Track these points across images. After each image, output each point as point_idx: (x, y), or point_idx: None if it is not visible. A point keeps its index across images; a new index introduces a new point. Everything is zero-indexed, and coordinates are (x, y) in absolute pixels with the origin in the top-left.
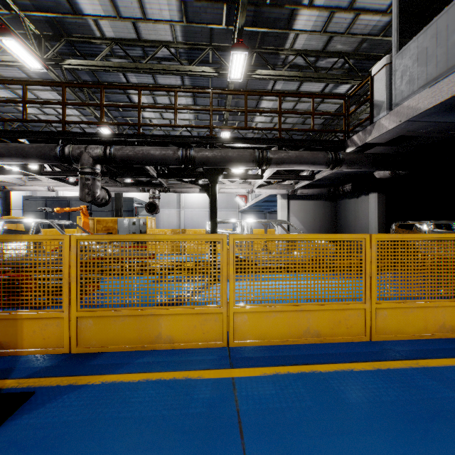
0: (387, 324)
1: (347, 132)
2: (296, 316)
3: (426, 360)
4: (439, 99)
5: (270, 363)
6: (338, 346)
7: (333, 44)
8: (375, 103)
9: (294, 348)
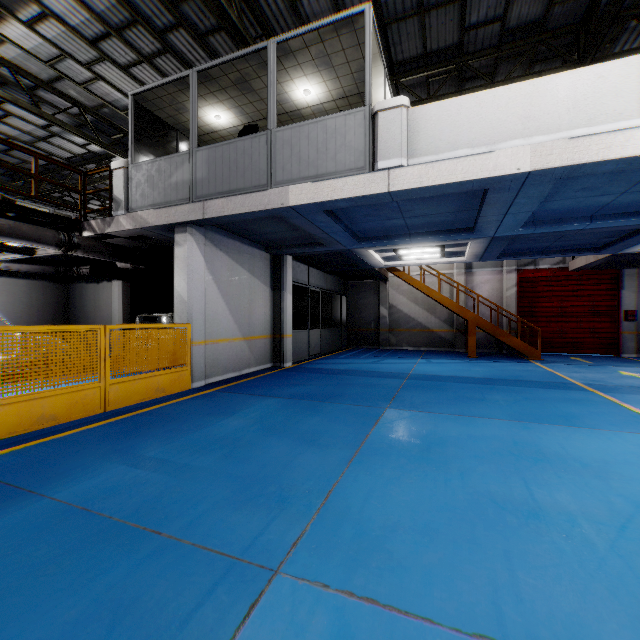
0: (119, 396)
1: (84, 213)
2: (30, 406)
3: (143, 410)
4: (161, 222)
5: (4, 449)
6: (76, 422)
7: (64, 85)
8: (114, 197)
9: (29, 435)
